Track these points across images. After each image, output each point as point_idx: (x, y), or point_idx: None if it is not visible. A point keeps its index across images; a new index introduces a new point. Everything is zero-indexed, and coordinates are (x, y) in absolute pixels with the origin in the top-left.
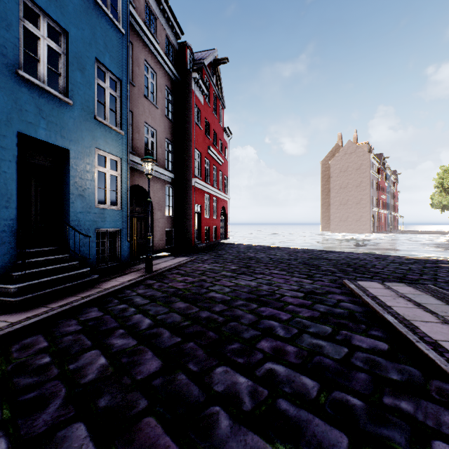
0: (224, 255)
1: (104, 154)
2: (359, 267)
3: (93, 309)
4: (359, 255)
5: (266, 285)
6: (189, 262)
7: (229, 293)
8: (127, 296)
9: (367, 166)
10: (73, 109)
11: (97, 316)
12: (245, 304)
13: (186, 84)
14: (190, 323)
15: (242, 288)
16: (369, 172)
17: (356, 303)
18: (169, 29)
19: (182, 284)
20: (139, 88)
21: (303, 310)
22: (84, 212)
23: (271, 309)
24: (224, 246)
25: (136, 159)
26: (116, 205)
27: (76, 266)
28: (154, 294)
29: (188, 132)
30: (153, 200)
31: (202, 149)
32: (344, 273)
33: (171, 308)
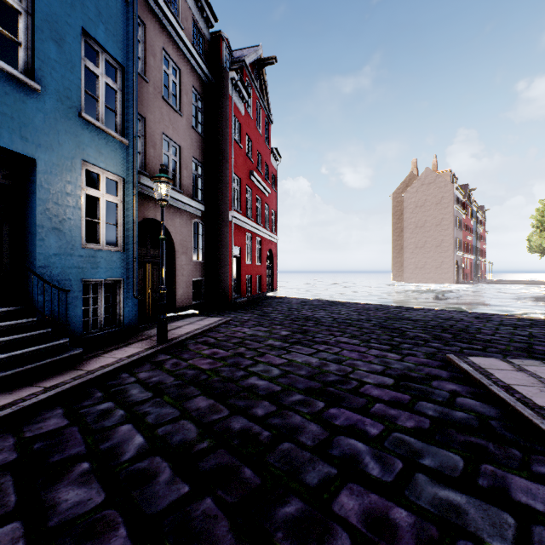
0: (271, 313)
1: (96, 171)
2: (459, 332)
3: (55, 413)
4: (452, 314)
5: (334, 364)
6: (222, 325)
7: (279, 379)
8: (119, 384)
9: (449, 200)
10: (42, 98)
11: (55, 429)
12: (305, 400)
13: (221, 87)
14: (211, 444)
15: (298, 369)
16: (452, 207)
17: (482, 398)
18: (198, 13)
19: (209, 361)
20: (154, 86)
21: (401, 414)
22: (62, 255)
23: (347, 411)
24: (272, 301)
25: (150, 183)
26: (116, 245)
27: (47, 337)
28: (163, 380)
29: (223, 150)
30: (176, 239)
31: (242, 174)
32: (443, 343)
33: (184, 409)
